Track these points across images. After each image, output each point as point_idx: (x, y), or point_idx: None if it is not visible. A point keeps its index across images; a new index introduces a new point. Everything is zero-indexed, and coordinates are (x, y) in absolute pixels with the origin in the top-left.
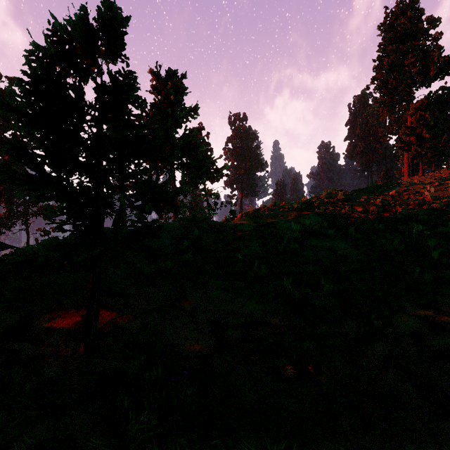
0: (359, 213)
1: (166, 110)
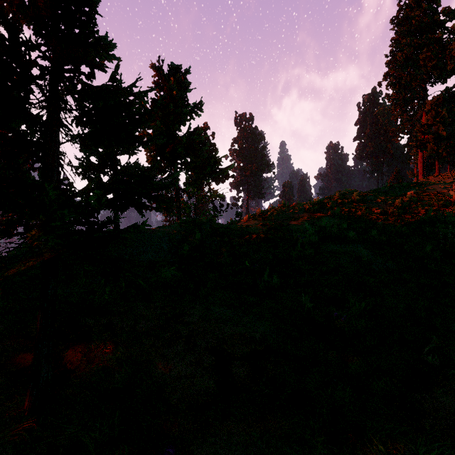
0: (378, 214)
1: (169, 106)
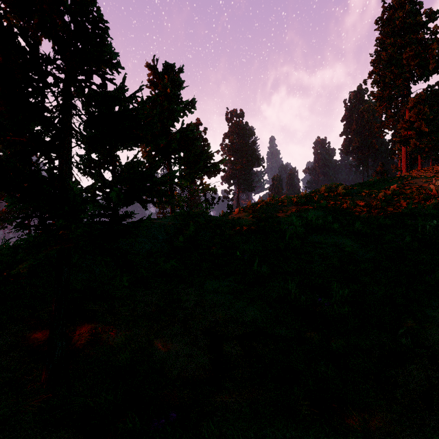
0: (362, 207)
1: (163, 104)
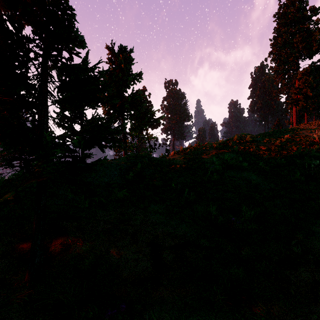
0: (264, 151)
1: (118, 75)
